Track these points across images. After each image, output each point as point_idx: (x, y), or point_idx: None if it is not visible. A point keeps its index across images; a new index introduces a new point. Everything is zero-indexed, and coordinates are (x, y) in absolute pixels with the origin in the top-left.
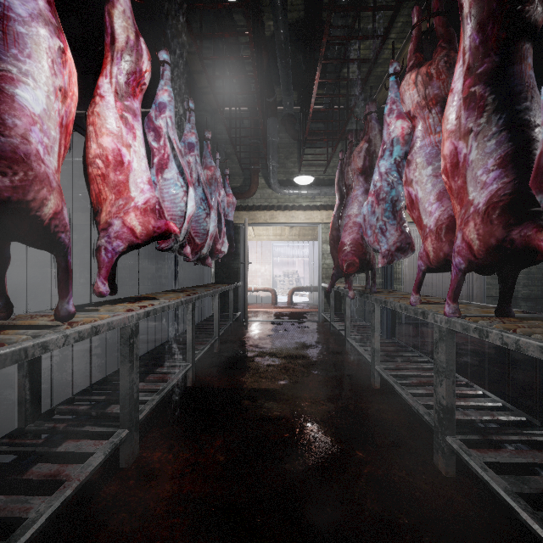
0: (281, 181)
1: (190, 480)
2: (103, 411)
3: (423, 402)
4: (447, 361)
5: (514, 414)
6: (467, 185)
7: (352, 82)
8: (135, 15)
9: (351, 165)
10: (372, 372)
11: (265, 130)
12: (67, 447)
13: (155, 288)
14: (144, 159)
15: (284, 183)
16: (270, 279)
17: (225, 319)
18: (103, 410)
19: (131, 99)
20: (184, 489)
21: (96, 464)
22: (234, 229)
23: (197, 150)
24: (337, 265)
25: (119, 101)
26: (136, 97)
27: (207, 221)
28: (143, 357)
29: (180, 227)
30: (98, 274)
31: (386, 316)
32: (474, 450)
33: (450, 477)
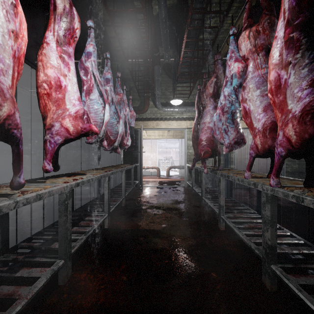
0: (162, 103)
1: (103, 294)
2: (49, 247)
3: (253, 240)
4: (272, 215)
5: (313, 249)
6: (287, 100)
7: (205, 44)
8: (74, 2)
9: (206, 92)
10: (219, 219)
11: (153, 72)
12: (22, 273)
13: (88, 167)
14: (76, 86)
15: (164, 104)
16: (156, 161)
17: (129, 185)
18: (49, 246)
19: (67, 47)
20: (99, 300)
21: (40, 286)
22: (135, 132)
23: (111, 83)
24: (196, 153)
25: (59, 48)
26: (70, 46)
27: (117, 126)
28: (78, 210)
29: (100, 130)
30: (45, 159)
31: (226, 184)
32: (291, 275)
33: (274, 291)
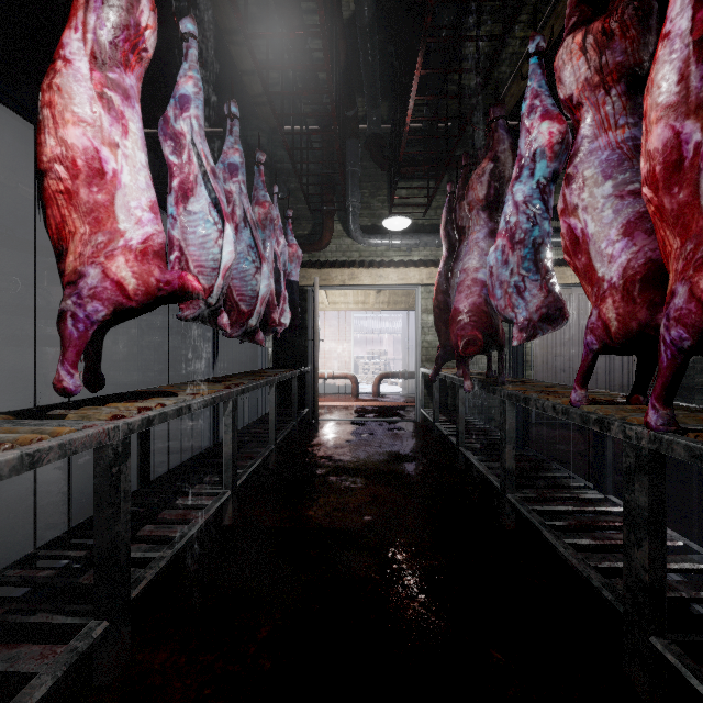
0: (364, 228)
1: None
2: (76, 581)
3: (595, 563)
4: (652, 506)
5: None
6: (701, 198)
7: (463, 89)
8: None
9: (468, 195)
10: (503, 503)
11: (342, 154)
12: None
13: (191, 375)
14: (145, 171)
15: (369, 230)
16: (349, 362)
17: (286, 418)
18: (77, 578)
19: (122, 71)
20: None
21: (32, 702)
22: (300, 293)
23: (242, 175)
24: (444, 342)
25: (98, 71)
26: (130, 70)
27: (257, 278)
28: (161, 479)
29: (213, 286)
30: (63, 357)
31: (516, 415)
32: None
33: None
